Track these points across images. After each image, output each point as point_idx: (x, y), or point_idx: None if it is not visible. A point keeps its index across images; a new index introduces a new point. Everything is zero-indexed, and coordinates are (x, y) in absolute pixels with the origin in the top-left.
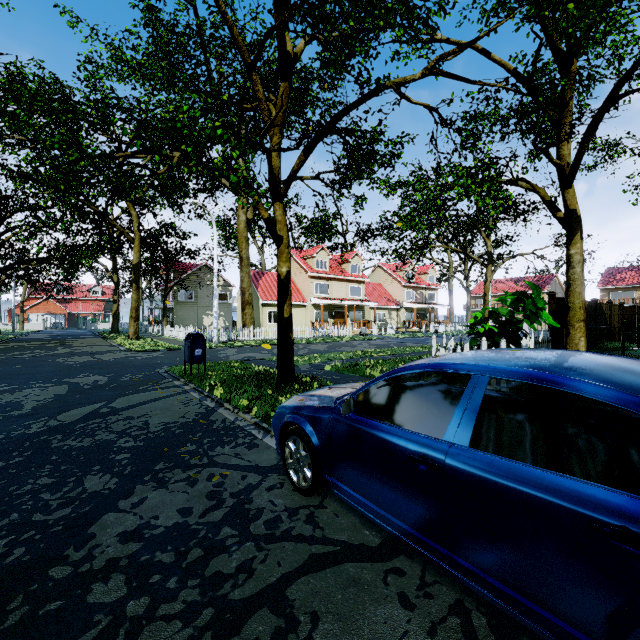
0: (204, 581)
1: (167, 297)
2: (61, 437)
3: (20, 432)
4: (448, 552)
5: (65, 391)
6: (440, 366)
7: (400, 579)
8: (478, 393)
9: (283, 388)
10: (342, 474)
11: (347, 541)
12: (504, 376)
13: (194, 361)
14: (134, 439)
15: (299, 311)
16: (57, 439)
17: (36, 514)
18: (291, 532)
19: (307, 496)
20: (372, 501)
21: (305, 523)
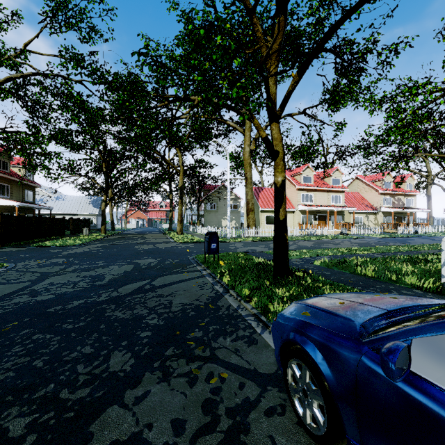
0: None
1: (200, 207)
2: (114, 307)
3: (93, 299)
4: None
5: (130, 269)
6: None
7: None
8: None
9: (279, 280)
10: None
11: None
12: None
13: (210, 252)
14: (158, 317)
15: (289, 215)
16: (111, 309)
17: (64, 389)
18: None
19: (318, 444)
20: None
21: None
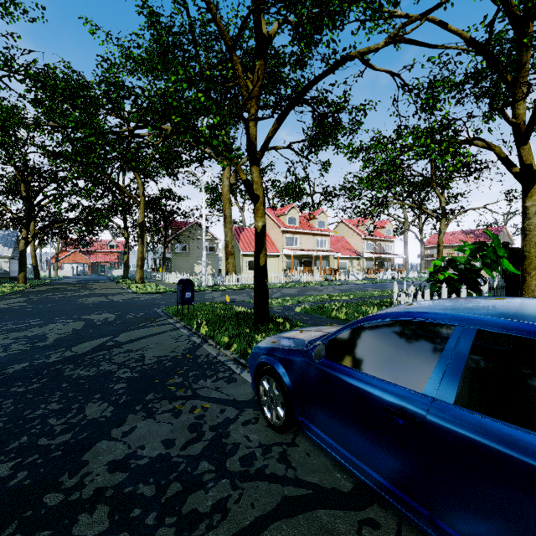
0: (180, 519)
1: (166, 249)
2: (72, 366)
3: (41, 361)
4: (430, 514)
5: (81, 326)
6: (417, 315)
7: (375, 533)
8: (463, 346)
9: (259, 327)
10: (314, 417)
11: (319, 484)
12: (495, 329)
13: (185, 302)
14: (131, 370)
15: (273, 260)
16: (69, 368)
17: (42, 438)
18: (264, 471)
19: (280, 433)
20: (344, 447)
21: (278, 461)
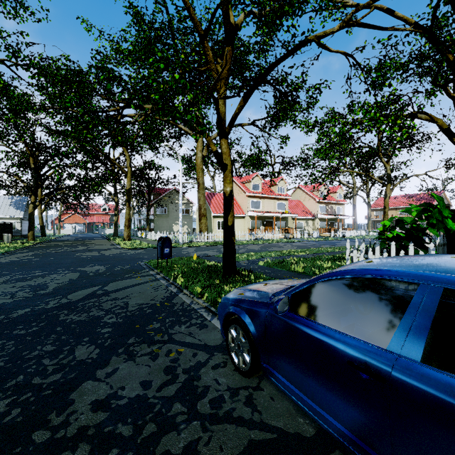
0: None
1: (149, 212)
2: (67, 312)
3: (41, 307)
4: None
5: (77, 277)
6: (379, 272)
7: None
8: (429, 304)
9: (227, 279)
10: (278, 365)
11: (283, 428)
12: None
13: (164, 257)
14: (116, 316)
15: (239, 221)
16: (64, 313)
17: (36, 377)
18: (232, 414)
19: (246, 377)
20: (307, 395)
21: (244, 405)
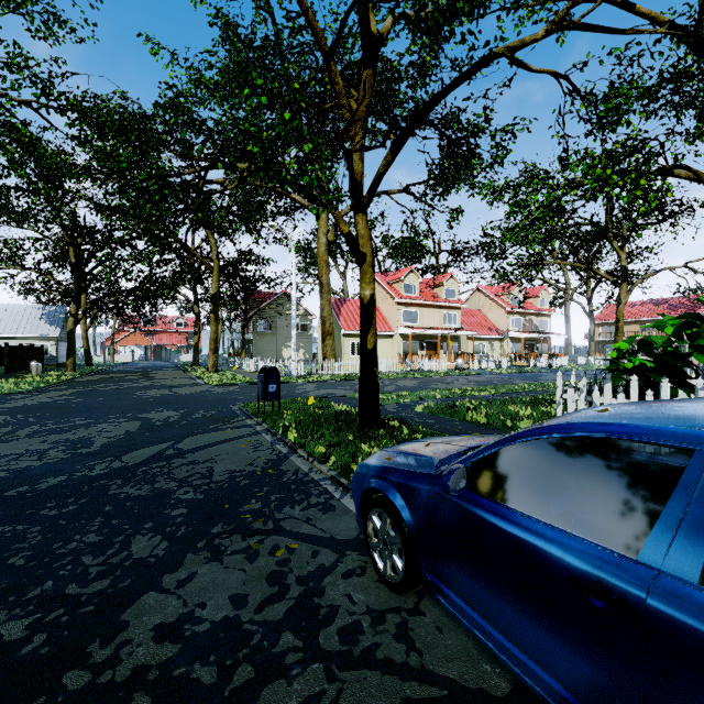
0: None
1: (246, 328)
2: (120, 482)
3: (82, 474)
4: None
5: (136, 428)
6: (623, 429)
7: None
8: None
9: (366, 433)
10: (449, 576)
11: (458, 681)
12: None
13: (268, 398)
14: (194, 490)
15: (385, 342)
16: (116, 485)
17: (71, 584)
18: (375, 653)
19: (397, 593)
20: (498, 629)
21: (395, 639)
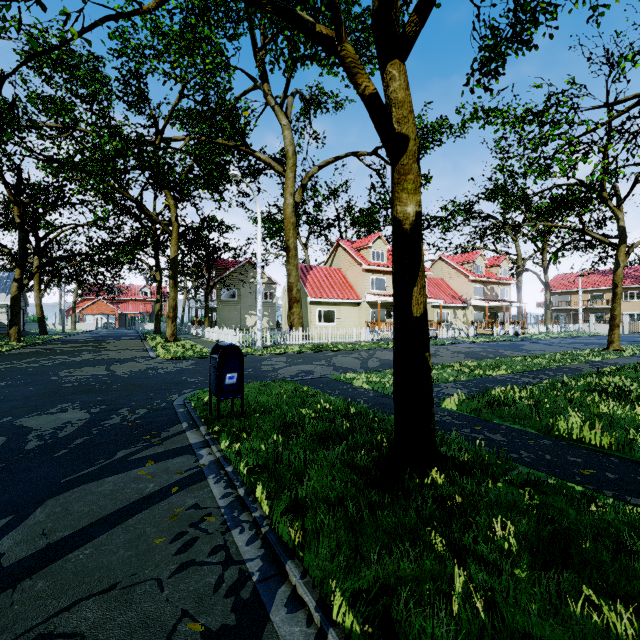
0: None
1: (210, 296)
2: None
3: None
4: None
5: None
6: None
7: None
8: None
9: (425, 492)
10: None
11: None
12: None
13: (223, 394)
14: None
15: (352, 310)
16: None
17: None
18: None
19: None
20: None
21: None
